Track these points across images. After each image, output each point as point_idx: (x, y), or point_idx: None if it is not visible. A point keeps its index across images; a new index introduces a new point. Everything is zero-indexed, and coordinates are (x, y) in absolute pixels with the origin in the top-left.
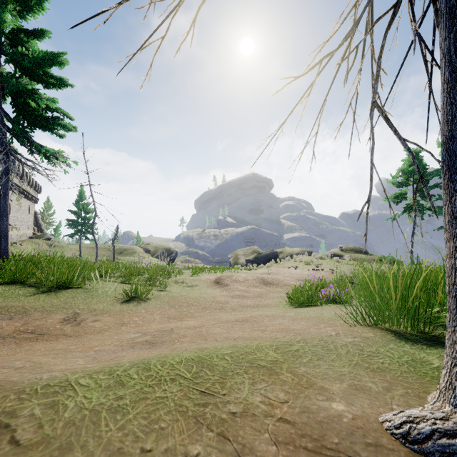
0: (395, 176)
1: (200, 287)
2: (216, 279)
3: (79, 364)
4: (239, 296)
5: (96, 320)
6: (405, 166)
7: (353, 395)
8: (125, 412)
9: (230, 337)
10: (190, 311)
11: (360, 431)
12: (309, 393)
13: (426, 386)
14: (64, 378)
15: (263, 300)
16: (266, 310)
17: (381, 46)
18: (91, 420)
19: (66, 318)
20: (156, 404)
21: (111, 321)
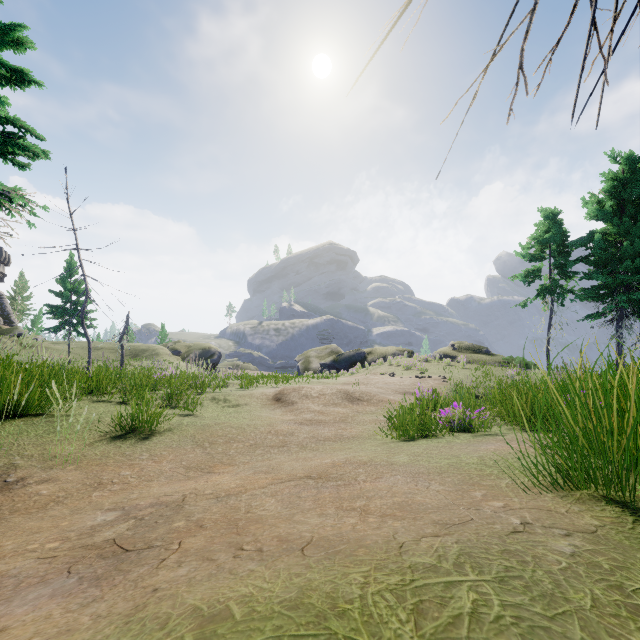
0: (526, 246)
1: (250, 407)
2: (275, 394)
3: None
4: (312, 422)
5: (47, 480)
6: (539, 233)
7: None
8: None
9: (293, 538)
10: (228, 453)
11: None
12: None
13: None
14: None
15: (350, 427)
16: (357, 447)
17: None
18: None
19: None
20: None
21: (77, 480)
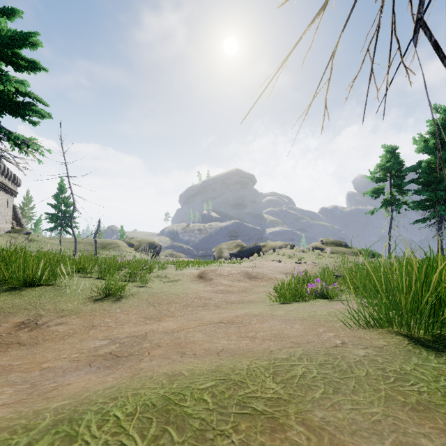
0: (374, 171)
1: (183, 282)
2: (199, 273)
3: None
4: (223, 291)
5: (61, 323)
6: (382, 162)
7: None
8: None
9: (212, 349)
10: (170, 310)
11: None
12: None
13: None
14: None
15: (248, 295)
16: (252, 307)
17: None
18: None
19: (25, 321)
20: None
21: (79, 324)
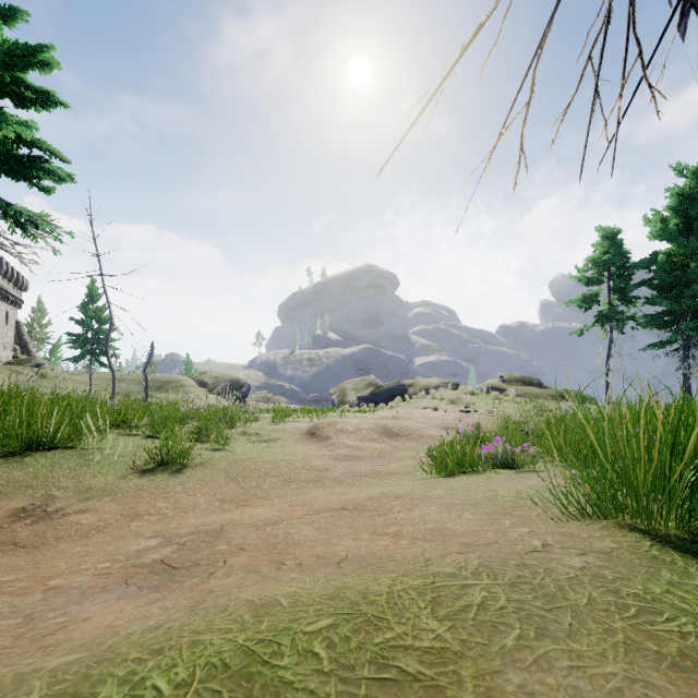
0: (583, 268)
1: (283, 442)
2: (309, 429)
3: None
4: (347, 457)
5: (86, 511)
6: (597, 254)
7: None
8: None
9: (329, 556)
10: (262, 487)
11: None
12: None
13: None
14: None
15: (387, 463)
16: (394, 482)
17: None
18: None
19: (27, 506)
20: None
21: (114, 511)
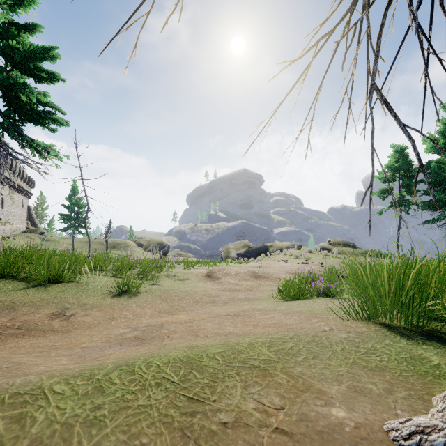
0: (382, 171)
1: (191, 280)
2: (207, 273)
3: (61, 364)
4: (230, 290)
5: (86, 315)
6: (391, 162)
7: (354, 398)
8: (102, 425)
9: (221, 333)
10: (181, 305)
11: (364, 443)
12: (306, 397)
13: (429, 387)
14: (38, 383)
15: (254, 293)
16: (257, 303)
17: (381, 26)
18: (61, 436)
19: (55, 312)
20: (138, 414)
21: (101, 316)
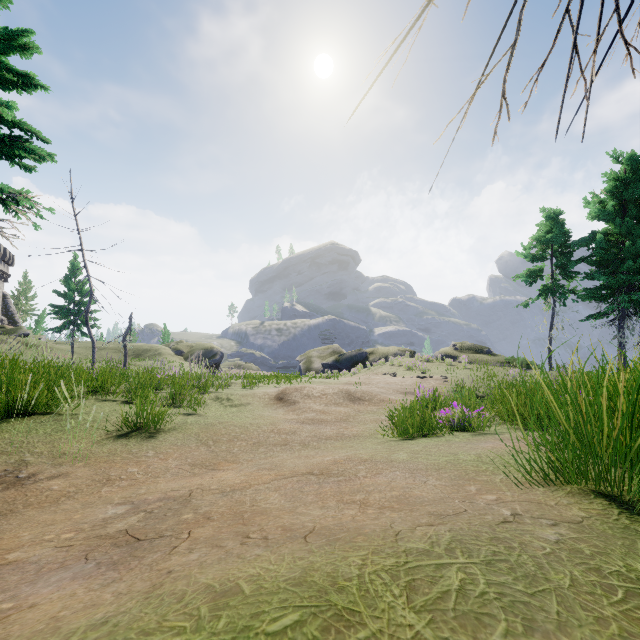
0: (528, 246)
1: (253, 407)
2: (278, 394)
3: None
4: (313, 421)
5: (58, 476)
6: (541, 233)
7: None
8: None
9: (296, 528)
10: (232, 451)
11: None
12: None
13: None
14: None
15: (351, 426)
16: (358, 445)
17: None
18: None
19: None
20: None
21: (86, 476)
